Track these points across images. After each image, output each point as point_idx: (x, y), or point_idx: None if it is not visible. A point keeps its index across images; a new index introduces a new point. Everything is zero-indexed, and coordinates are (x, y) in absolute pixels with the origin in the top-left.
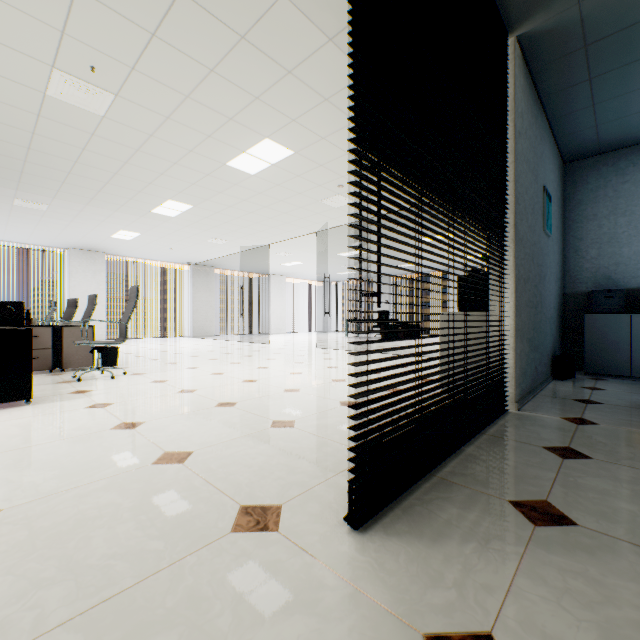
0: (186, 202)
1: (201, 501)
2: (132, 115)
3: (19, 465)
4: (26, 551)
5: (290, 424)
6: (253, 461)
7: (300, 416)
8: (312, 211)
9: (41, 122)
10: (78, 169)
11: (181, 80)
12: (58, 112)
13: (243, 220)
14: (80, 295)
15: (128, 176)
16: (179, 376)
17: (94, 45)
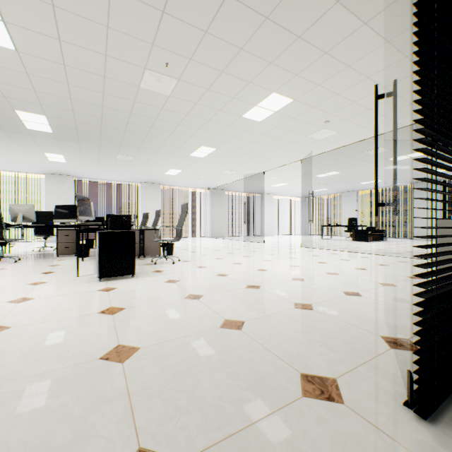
0: (212, 146)
1: (267, 363)
2: (186, 91)
3: (140, 317)
4: (163, 381)
5: (309, 307)
6: (293, 335)
7: (314, 301)
8: (300, 144)
9: (135, 105)
10: (151, 132)
11: (219, 61)
12: (145, 97)
13: (248, 155)
14: (147, 211)
15: (179, 133)
16: (212, 264)
17: (169, 48)
